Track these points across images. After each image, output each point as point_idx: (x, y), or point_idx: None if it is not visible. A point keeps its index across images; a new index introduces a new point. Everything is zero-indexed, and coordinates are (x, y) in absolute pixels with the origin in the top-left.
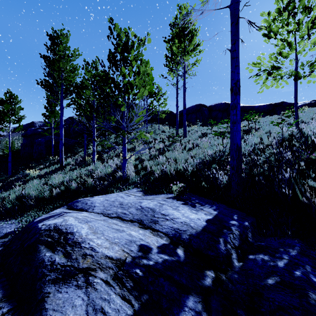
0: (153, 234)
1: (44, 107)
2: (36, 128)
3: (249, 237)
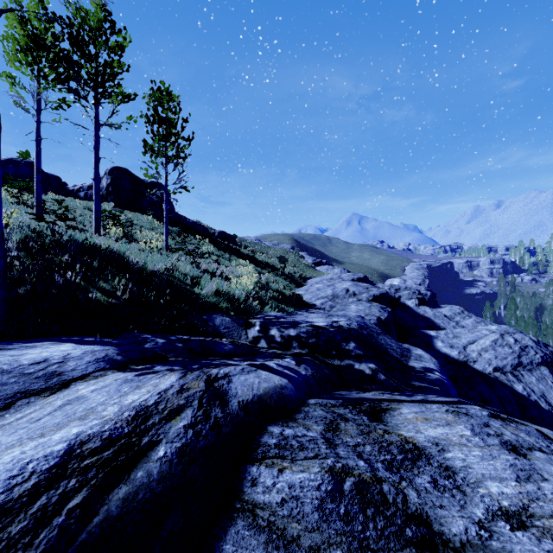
0: (94, 379)
1: None
2: None
3: None
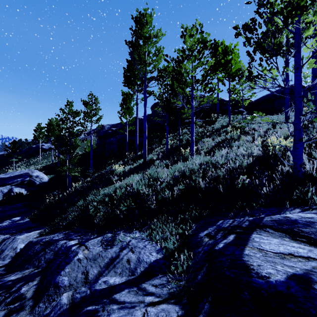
0: None
1: (120, 104)
2: (107, 129)
3: None
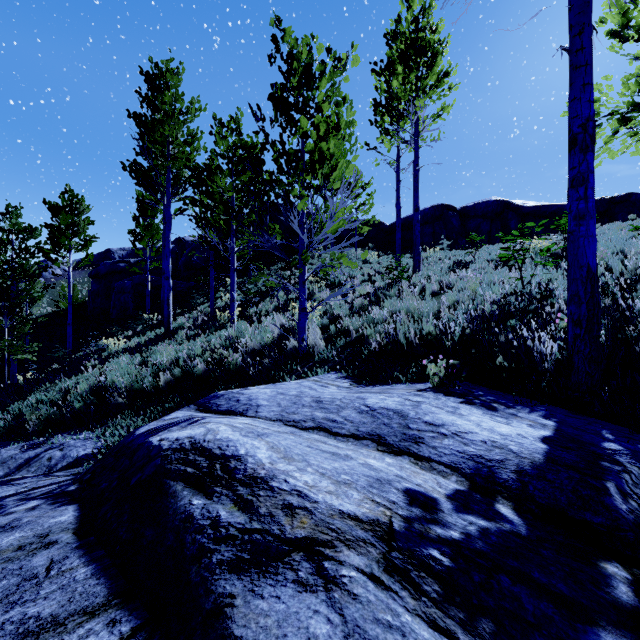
0: (420, 468)
1: (133, 217)
2: (116, 260)
3: None
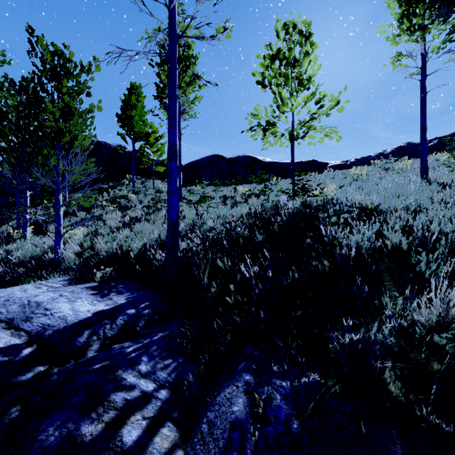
0: (12, 335)
1: None
2: None
3: (139, 326)
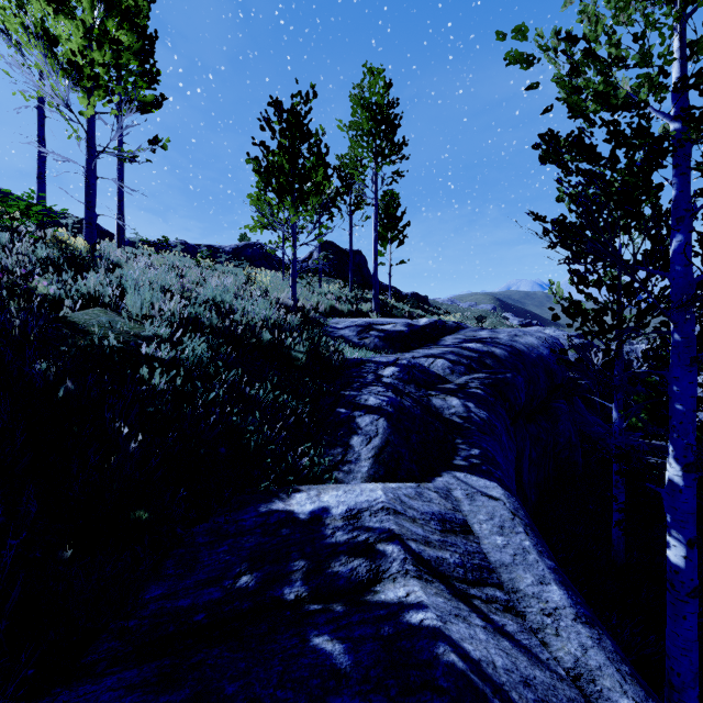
0: None
1: None
2: None
3: None
